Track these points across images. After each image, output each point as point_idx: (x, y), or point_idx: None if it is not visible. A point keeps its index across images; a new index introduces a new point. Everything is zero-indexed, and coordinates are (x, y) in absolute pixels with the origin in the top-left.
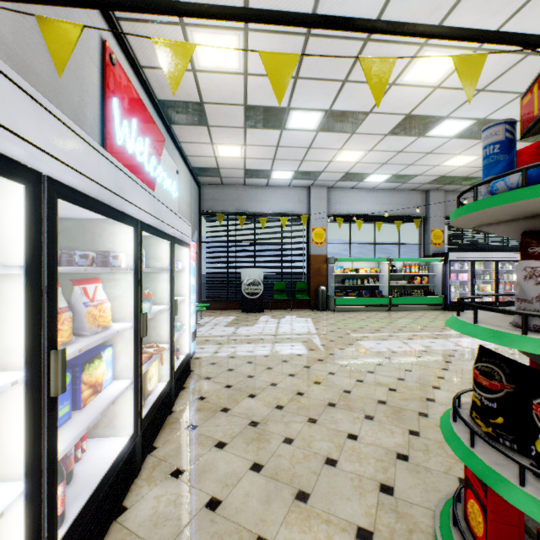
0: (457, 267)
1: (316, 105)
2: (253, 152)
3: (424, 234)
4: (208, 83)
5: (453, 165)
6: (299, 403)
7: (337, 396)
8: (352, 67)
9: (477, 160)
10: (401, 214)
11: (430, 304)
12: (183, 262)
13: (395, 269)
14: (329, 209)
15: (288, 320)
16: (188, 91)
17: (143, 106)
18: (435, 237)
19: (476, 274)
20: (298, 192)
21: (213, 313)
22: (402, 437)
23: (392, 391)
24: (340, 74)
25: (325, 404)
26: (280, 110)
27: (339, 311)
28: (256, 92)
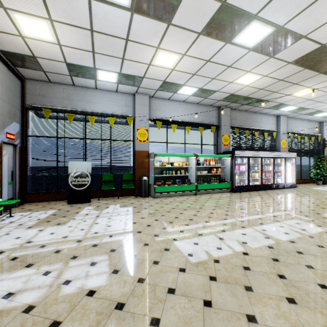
0: (239, 161)
1: None
2: (66, 35)
3: (218, 138)
4: None
5: (242, 84)
6: None
7: None
8: None
9: (259, 81)
10: (203, 122)
11: (223, 188)
12: None
13: (199, 163)
14: (151, 114)
15: (110, 211)
16: None
17: None
18: (225, 140)
19: (250, 166)
20: (125, 98)
21: (35, 206)
22: None
23: None
24: None
25: None
26: None
27: (158, 197)
28: None
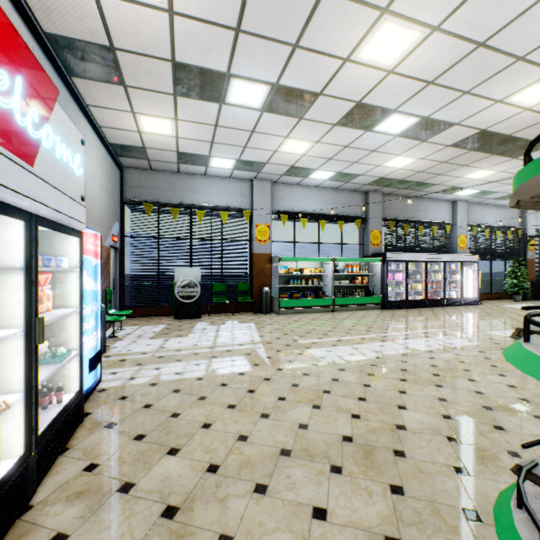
0: (394, 267)
1: (262, 74)
2: (187, 130)
3: (364, 235)
4: (119, 18)
5: (393, 167)
6: (242, 456)
7: (291, 435)
8: (304, 26)
9: (415, 163)
10: (343, 214)
11: (371, 303)
12: (72, 258)
13: (338, 269)
14: (273, 205)
15: (229, 326)
16: (90, 25)
17: (9, 26)
18: (374, 238)
19: (409, 274)
20: (240, 185)
21: (138, 321)
22: (385, 501)
23: (356, 418)
24: (290, 35)
25: (277, 453)
26: (218, 76)
27: (284, 314)
28: (187, 43)
